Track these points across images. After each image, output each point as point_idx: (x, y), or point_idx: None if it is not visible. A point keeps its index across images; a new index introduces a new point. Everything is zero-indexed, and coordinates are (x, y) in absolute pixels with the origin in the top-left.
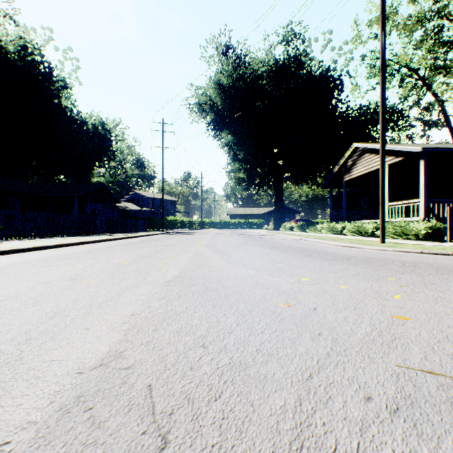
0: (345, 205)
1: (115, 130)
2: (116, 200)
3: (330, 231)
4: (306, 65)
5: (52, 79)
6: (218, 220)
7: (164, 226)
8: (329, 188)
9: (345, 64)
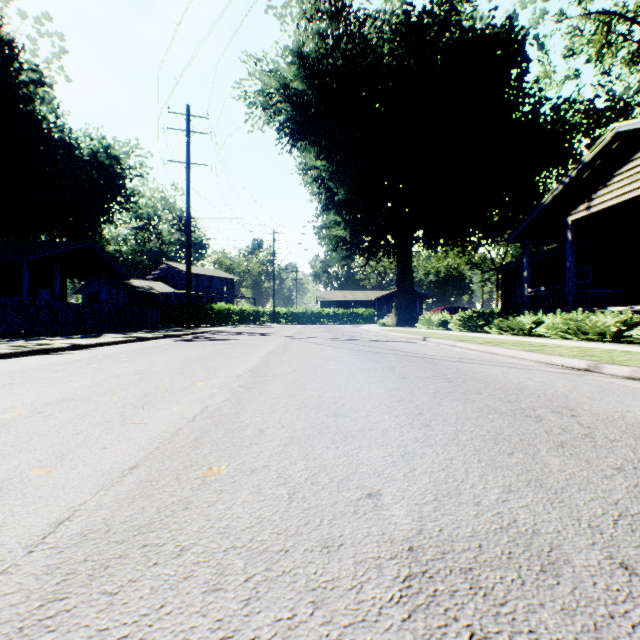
0: (571, 274)
1: (129, 159)
2: (121, 274)
3: (576, 331)
4: (465, 16)
5: (17, 69)
6: (301, 310)
7: (208, 319)
8: (524, 242)
9: (532, 21)
